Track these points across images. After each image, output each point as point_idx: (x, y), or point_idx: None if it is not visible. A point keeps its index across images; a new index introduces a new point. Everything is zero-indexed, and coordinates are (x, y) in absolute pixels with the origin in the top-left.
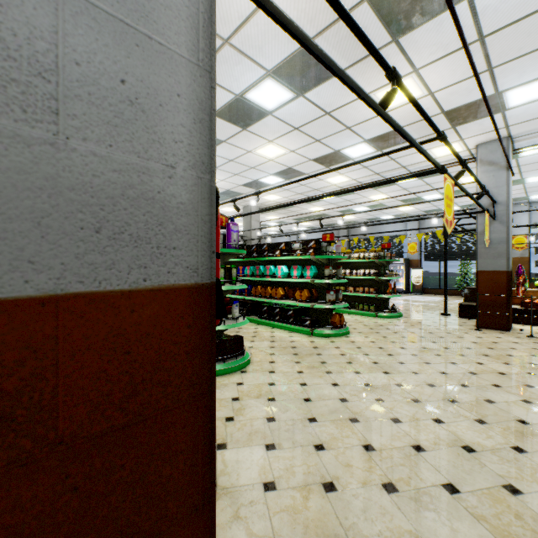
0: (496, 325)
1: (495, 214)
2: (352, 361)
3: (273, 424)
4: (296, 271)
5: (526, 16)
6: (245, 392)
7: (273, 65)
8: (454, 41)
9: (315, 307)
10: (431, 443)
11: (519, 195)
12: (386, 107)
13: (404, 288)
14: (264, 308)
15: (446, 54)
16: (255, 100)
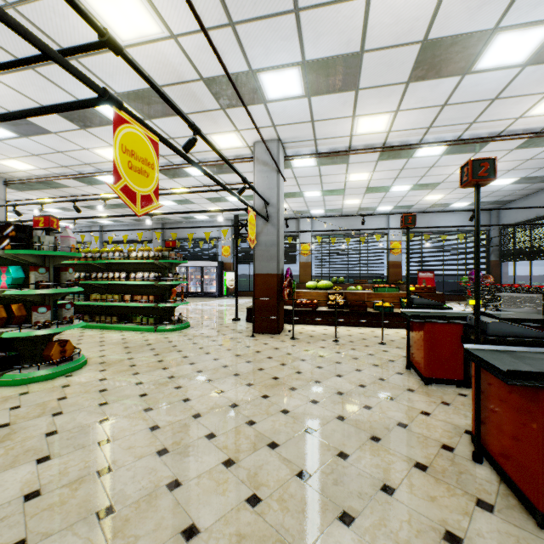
0: (269, 329)
1: (269, 216)
2: (1, 443)
3: None
4: None
5: None
6: None
7: None
8: None
9: (4, 336)
10: None
11: (304, 208)
12: None
13: (218, 292)
14: None
15: None
16: None
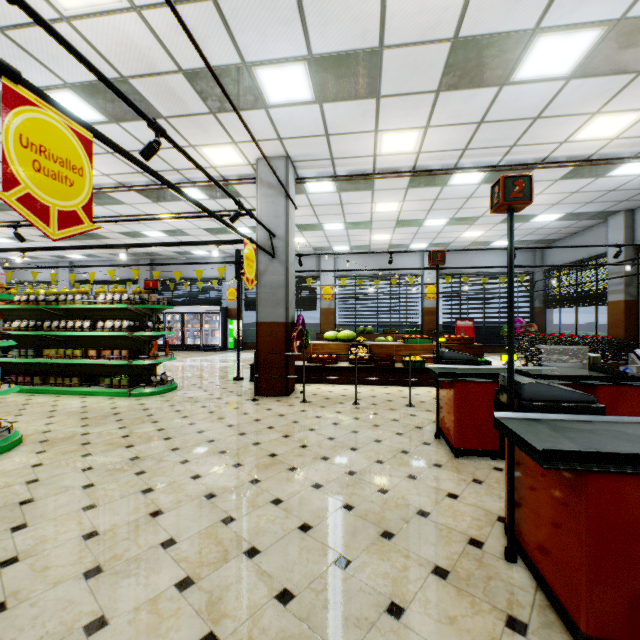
0: (276, 391)
1: (275, 251)
2: None
3: None
4: None
5: None
6: None
7: None
8: None
9: None
10: None
11: (325, 244)
12: None
13: (222, 344)
14: None
15: None
16: None
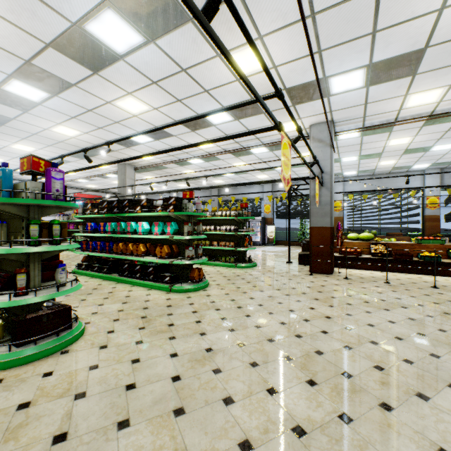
0: (323, 270)
1: (323, 182)
2: (202, 320)
3: (58, 449)
4: (157, 227)
5: (347, 0)
6: (47, 390)
7: None
8: (291, 11)
9: (174, 263)
10: (261, 432)
11: (337, 171)
12: (208, 18)
13: (262, 241)
14: (125, 265)
15: (285, 25)
16: (100, 36)
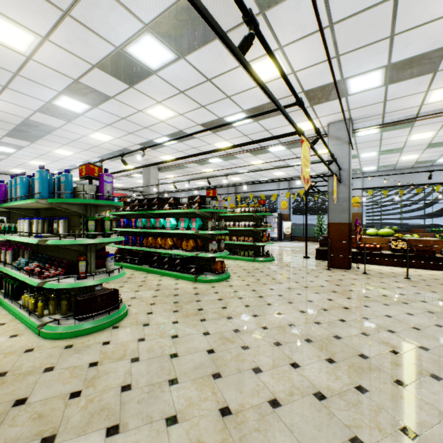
0: (341, 265)
1: (341, 179)
2: (227, 306)
3: (127, 395)
4: (183, 223)
5: (364, 10)
6: (108, 354)
7: (150, 18)
8: (310, 24)
9: (199, 255)
10: (287, 394)
11: (356, 167)
12: (244, 52)
13: (278, 237)
14: (154, 257)
15: (305, 35)
16: (138, 56)
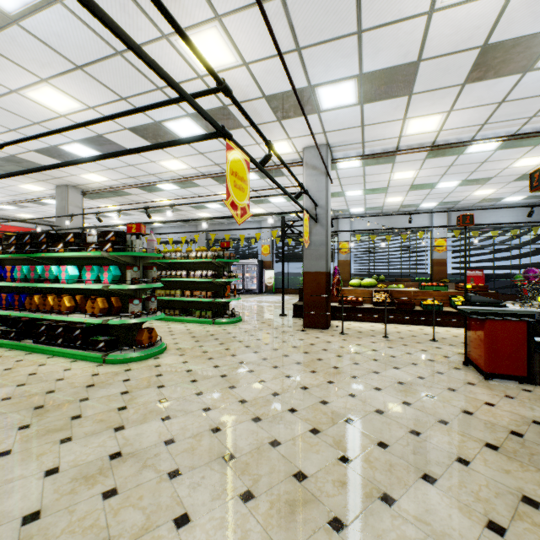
0: (318, 324)
1: (318, 217)
2: (129, 405)
3: None
4: (90, 272)
5: None
6: None
7: None
8: None
9: (110, 323)
10: None
11: (343, 207)
12: None
13: (259, 289)
14: (41, 327)
15: (248, 4)
16: None
